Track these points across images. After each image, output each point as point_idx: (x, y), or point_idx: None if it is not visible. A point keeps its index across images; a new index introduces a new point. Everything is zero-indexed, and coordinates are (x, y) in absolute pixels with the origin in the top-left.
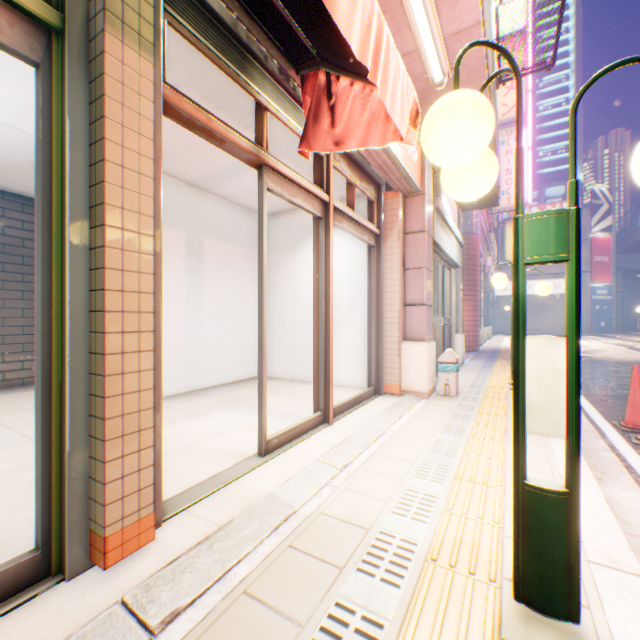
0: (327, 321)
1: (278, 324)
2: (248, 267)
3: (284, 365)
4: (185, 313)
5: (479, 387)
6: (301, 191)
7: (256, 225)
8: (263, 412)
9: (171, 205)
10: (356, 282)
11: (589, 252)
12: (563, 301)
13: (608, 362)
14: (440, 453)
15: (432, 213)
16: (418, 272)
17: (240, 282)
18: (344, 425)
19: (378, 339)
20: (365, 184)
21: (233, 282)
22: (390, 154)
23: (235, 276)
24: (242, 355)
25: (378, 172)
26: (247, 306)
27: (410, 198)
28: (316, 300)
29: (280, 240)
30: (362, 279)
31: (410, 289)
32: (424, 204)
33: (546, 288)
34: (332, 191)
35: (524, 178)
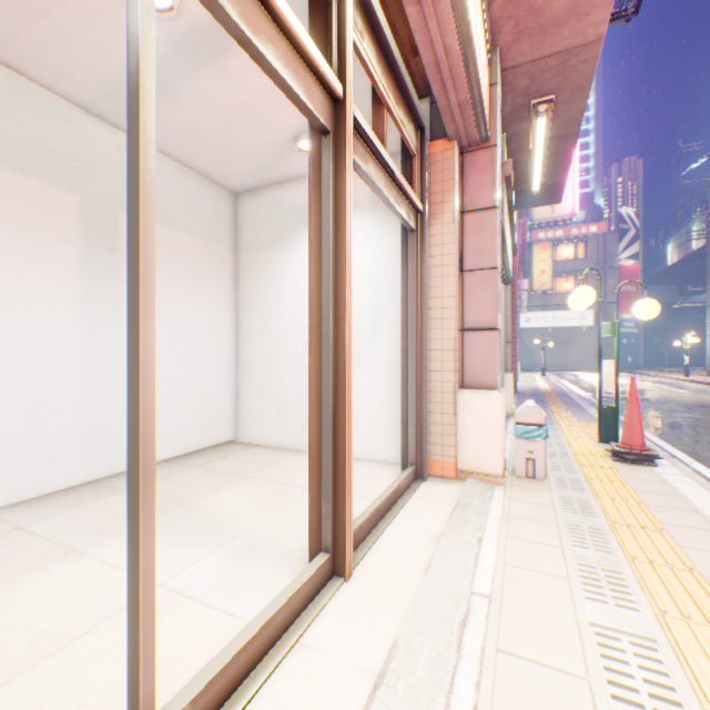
0: (339, 356)
1: (257, 361)
2: (207, 270)
3: (266, 424)
4: (77, 342)
5: (564, 456)
6: (278, 35)
7: (222, 206)
8: (140, 654)
9: (43, 139)
10: (380, 294)
11: (616, 281)
12: (589, 334)
13: (672, 406)
14: (646, 707)
15: (501, 185)
16: (485, 275)
17: (193, 293)
18: (376, 579)
19: (420, 386)
20: (403, 115)
21: (179, 292)
22: (463, 25)
23: (183, 283)
24: (196, 411)
25: (431, 82)
26: (206, 332)
27: (471, 154)
28: (316, 311)
29: (260, 231)
30: (390, 289)
31: (471, 303)
32: (496, 163)
33: (653, 308)
34: (350, 78)
35: (571, 182)
